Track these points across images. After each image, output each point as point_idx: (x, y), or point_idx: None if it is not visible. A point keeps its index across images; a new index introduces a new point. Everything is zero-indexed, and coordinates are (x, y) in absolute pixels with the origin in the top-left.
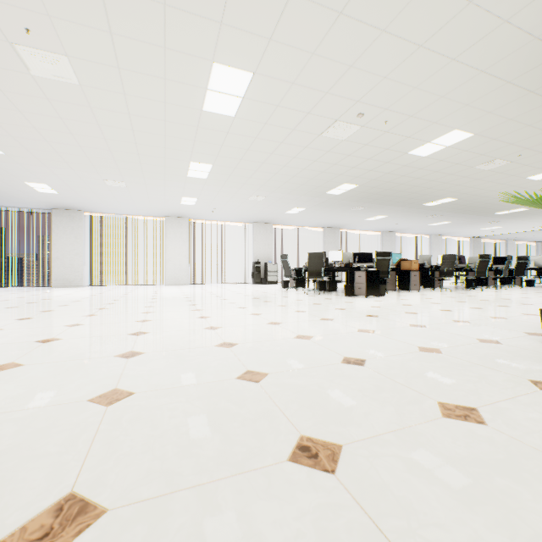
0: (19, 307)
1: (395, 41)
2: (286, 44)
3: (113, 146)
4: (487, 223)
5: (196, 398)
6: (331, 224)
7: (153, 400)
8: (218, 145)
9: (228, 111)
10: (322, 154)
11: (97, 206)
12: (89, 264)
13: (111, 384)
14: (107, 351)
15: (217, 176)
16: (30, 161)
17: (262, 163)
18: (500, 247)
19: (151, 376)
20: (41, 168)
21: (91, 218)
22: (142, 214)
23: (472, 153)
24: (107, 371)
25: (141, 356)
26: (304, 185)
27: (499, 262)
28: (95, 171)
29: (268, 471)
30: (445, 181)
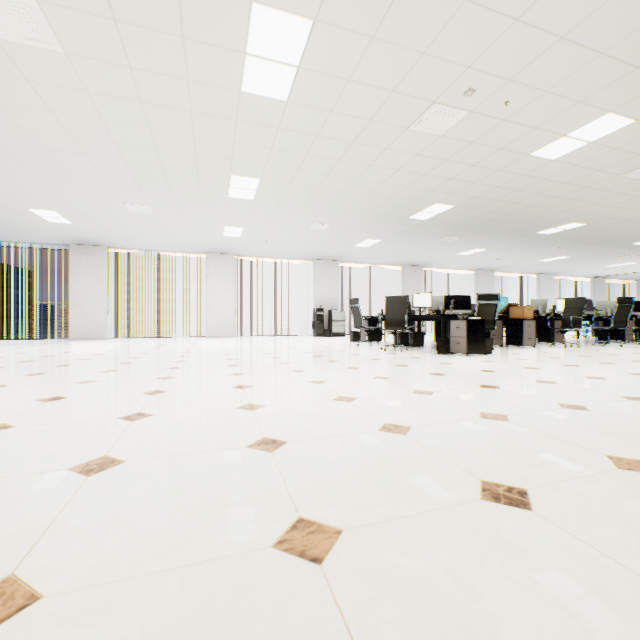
0: (4, 368)
1: None
2: None
3: (128, 153)
4: (618, 257)
5: (168, 628)
6: (412, 261)
7: (66, 632)
8: (266, 148)
9: (277, 92)
10: (408, 159)
11: (122, 240)
12: (114, 312)
13: (11, 557)
14: (64, 457)
15: (266, 196)
16: (27, 179)
17: (325, 176)
18: (630, 290)
19: (104, 532)
20: (44, 188)
21: (117, 256)
22: (178, 250)
23: (624, 153)
24: (31, 512)
25: (114, 469)
26: (381, 207)
27: (638, 309)
28: (111, 192)
29: None
30: (575, 198)
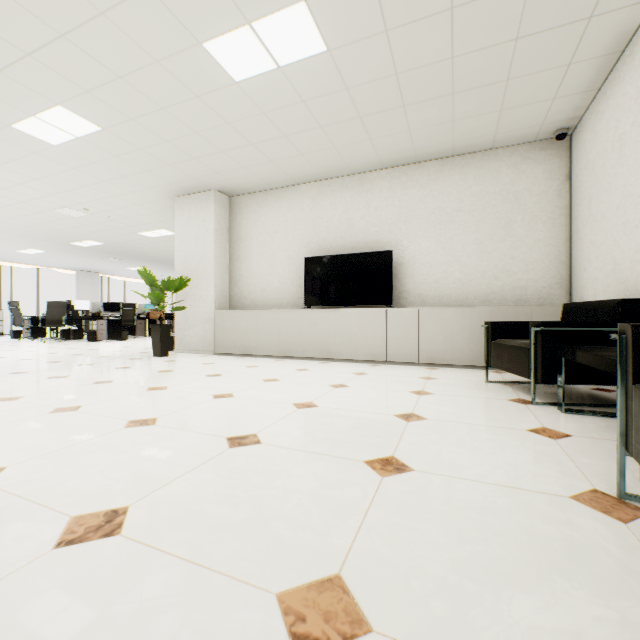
0: None
1: (97, 191)
2: (13, 171)
3: None
4: None
5: None
6: (87, 268)
7: None
8: None
9: None
10: (58, 220)
11: None
12: None
13: None
14: None
15: None
16: None
17: None
18: None
19: None
20: None
21: None
22: None
23: None
24: None
25: None
26: (42, 234)
27: None
28: None
29: (1, 375)
30: None
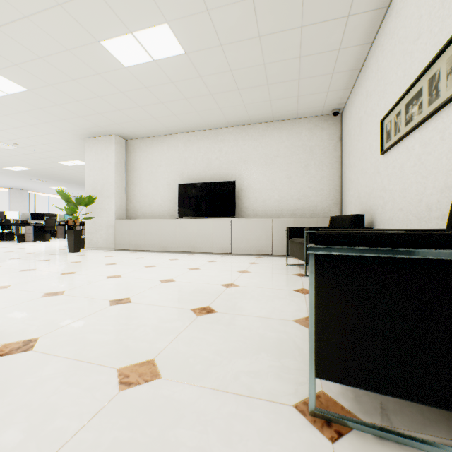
0: None
1: (24, 131)
2: None
3: None
4: None
5: None
6: (18, 187)
7: None
8: None
9: None
10: None
11: None
12: None
13: None
14: None
15: None
16: None
17: None
18: None
19: None
20: None
21: None
22: None
23: None
24: None
25: None
26: None
27: None
28: None
29: None
30: None
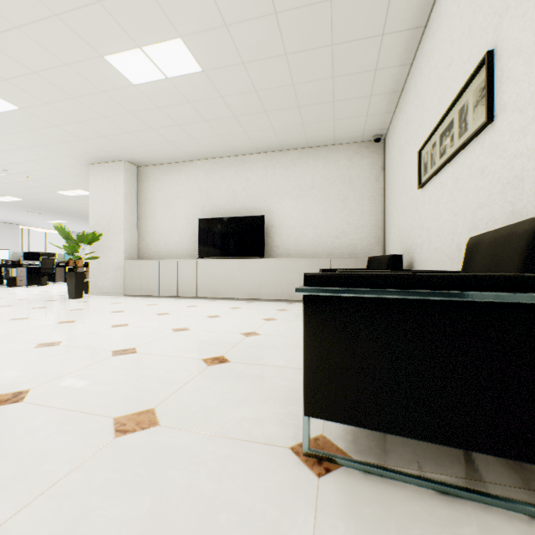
0: None
1: (15, 156)
2: None
3: None
4: None
5: None
6: (7, 221)
7: None
8: None
9: None
10: None
11: None
12: None
13: None
14: None
15: None
16: None
17: None
18: None
19: None
20: None
21: None
22: None
23: None
24: None
25: None
26: None
27: None
28: None
29: None
30: None
